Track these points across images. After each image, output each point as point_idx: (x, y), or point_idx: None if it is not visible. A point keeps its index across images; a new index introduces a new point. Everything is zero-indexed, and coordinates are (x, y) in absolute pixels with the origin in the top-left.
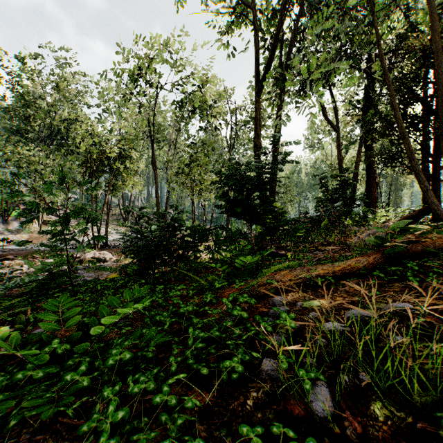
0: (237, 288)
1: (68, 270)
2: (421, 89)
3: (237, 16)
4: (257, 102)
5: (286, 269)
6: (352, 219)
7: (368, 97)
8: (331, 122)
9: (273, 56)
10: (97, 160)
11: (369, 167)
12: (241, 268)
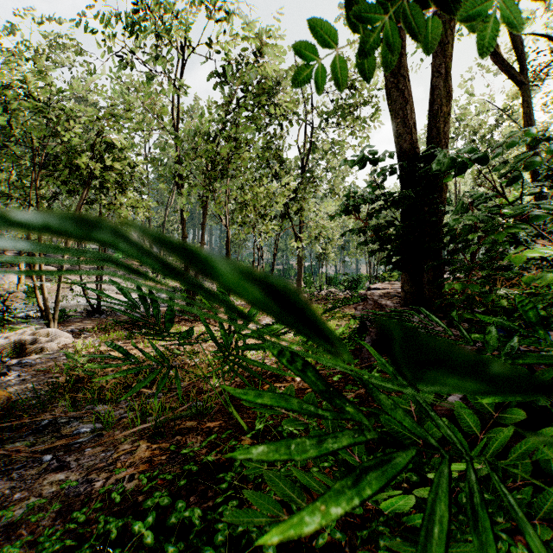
0: None
1: None
2: None
3: None
4: None
5: None
6: None
7: None
8: (511, 67)
9: None
10: (69, 162)
11: None
12: None
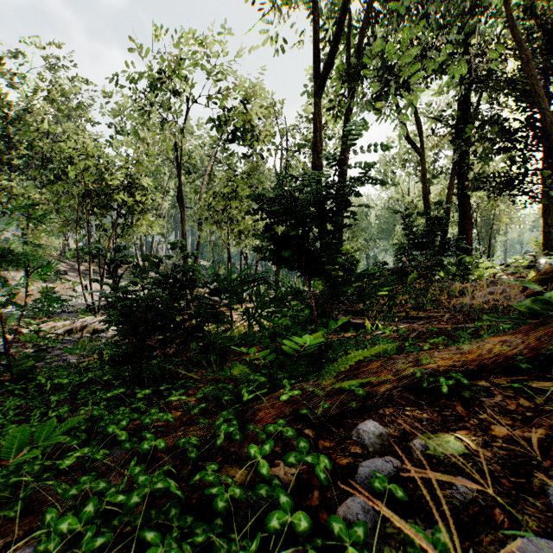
0: (284, 399)
1: (6, 353)
2: None
3: None
4: (316, 105)
5: (375, 357)
6: (447, 272)
7: (462, 111)
8: (414, 143)
9: (339, 37)
10: (100, 192)
11: (464, 203)
12: (293, 354)
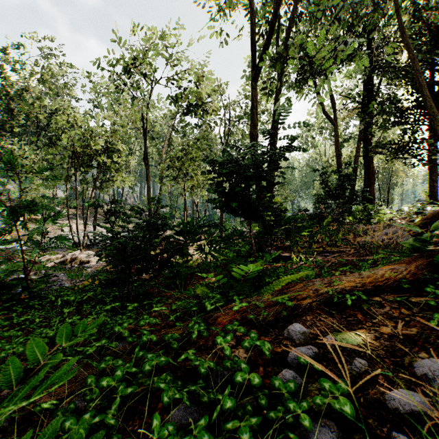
0: (236, 310)
1: (25, 278)
2: (437, 72)
3: (232, 2)
4: (253, 88)
5: (299, 280)
6: (354, 217)
7: (366, 90)
8: (329, 115)
9: (271, 36)
10: (84, 154)
11: (368, 163)
12: (240, 278)
